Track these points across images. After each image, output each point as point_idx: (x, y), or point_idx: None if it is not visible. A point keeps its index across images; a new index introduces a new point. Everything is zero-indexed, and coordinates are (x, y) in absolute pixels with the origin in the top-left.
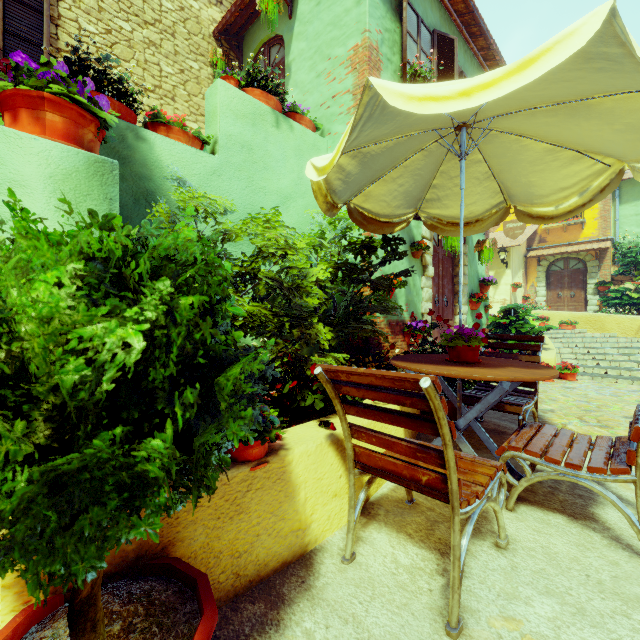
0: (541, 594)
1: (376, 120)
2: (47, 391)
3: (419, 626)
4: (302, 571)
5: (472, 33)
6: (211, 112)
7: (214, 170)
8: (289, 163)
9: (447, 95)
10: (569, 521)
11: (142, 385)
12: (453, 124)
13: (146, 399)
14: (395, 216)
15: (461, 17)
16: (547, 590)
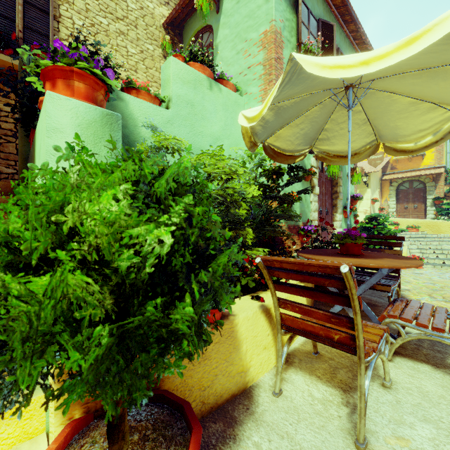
0: (421, 421)
1: (292, 83)
2: (111, 273)
3: (335, 442)
4: (246, 401)
5: (345, 20)
6: (166, 80)
7: (168, 120)
8: (218, 114)
9: (351, 64)
10: (433, 369)
11: (168, 269)
12: (344, 85)
13: (171, 279)
14: (296, 151)
15: (338, 9)
16: (425, 418)
